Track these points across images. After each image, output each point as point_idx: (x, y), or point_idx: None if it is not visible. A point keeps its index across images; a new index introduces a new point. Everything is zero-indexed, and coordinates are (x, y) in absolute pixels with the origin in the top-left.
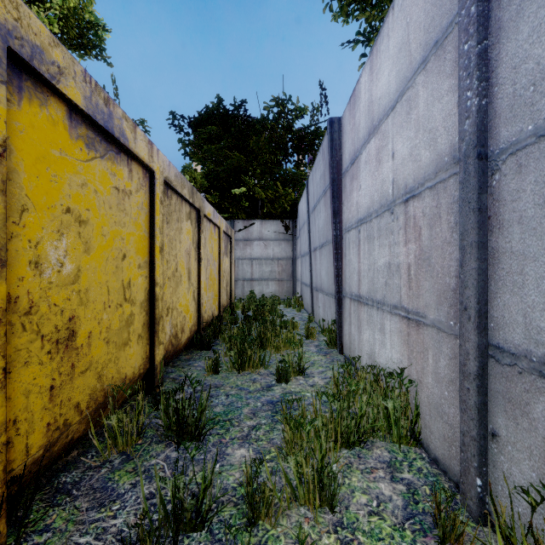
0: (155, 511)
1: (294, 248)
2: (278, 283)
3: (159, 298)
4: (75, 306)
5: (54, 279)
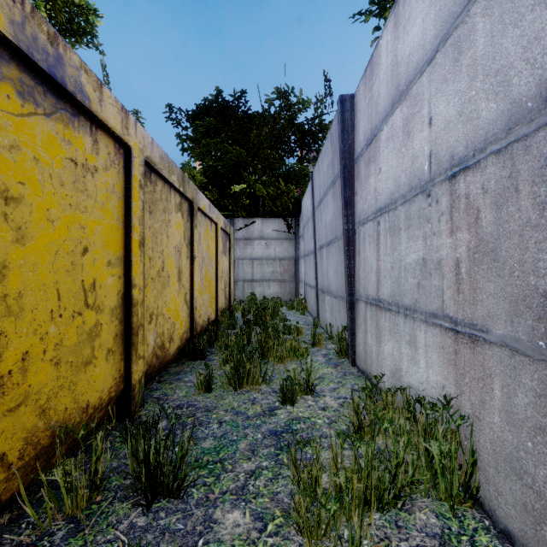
0: None
1: (296, 247)
2: (279, 284)
3: (138, 303)
4: None
5: None
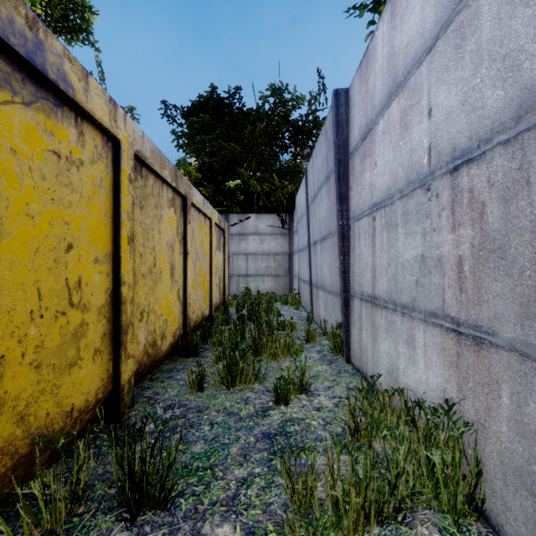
0: None
1: (290, 242)
2: (274, 279)
3: (127, 300)
4: None
5: None
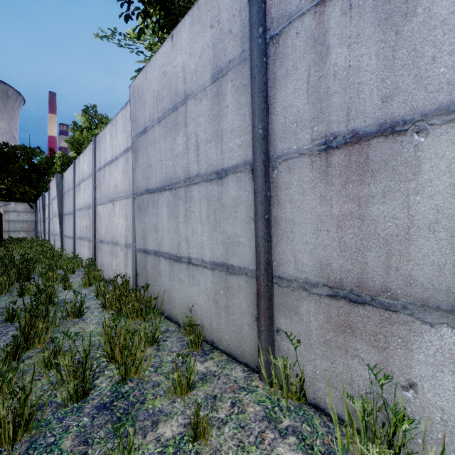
0: None
1: (36, 216)
2: (26, 232)
3: None
4: None
5: None
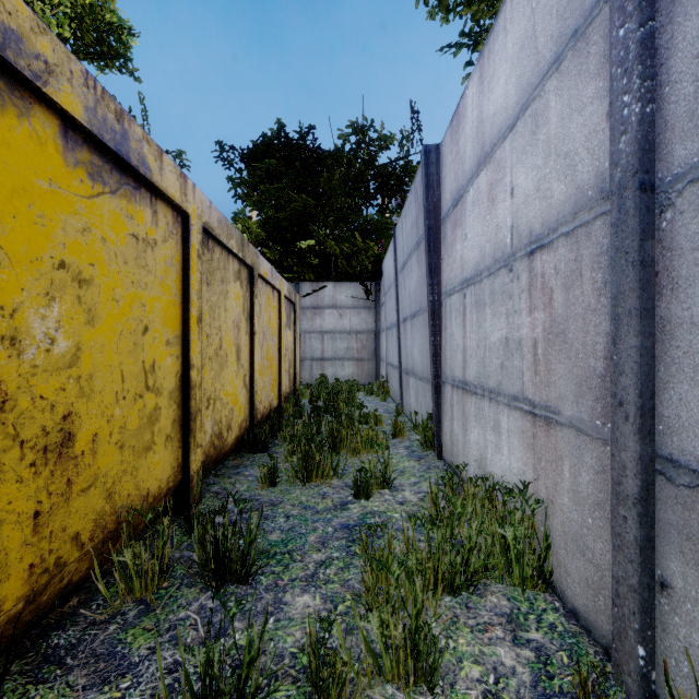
0: (178, 695)
1: (377, 318)
2: (356, 363)
3: (196, 385)
4: (72, 398)
5: (40, 362)
